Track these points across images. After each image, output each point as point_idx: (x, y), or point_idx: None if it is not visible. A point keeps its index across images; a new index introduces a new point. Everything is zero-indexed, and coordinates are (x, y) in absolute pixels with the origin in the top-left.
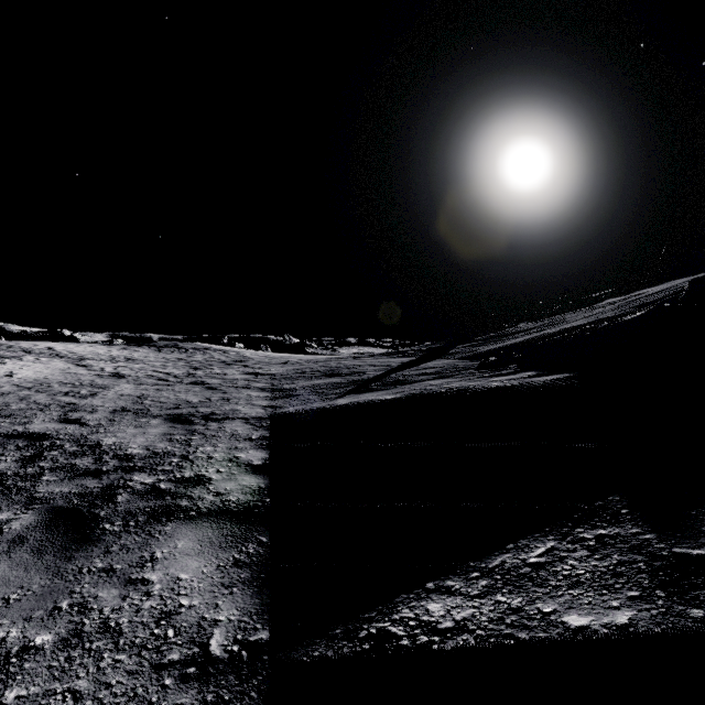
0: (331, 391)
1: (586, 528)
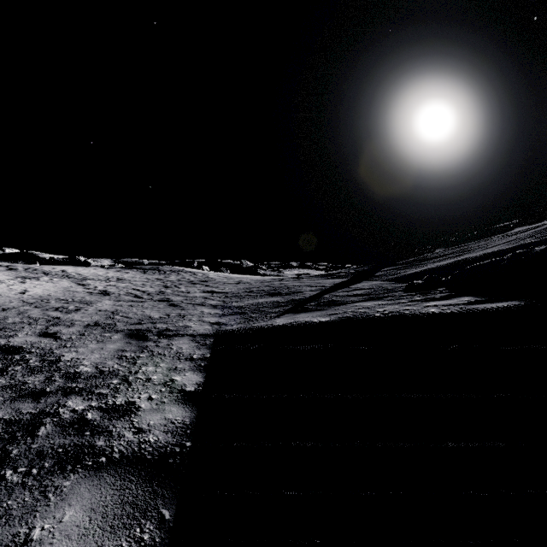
0: (271, 310)
1: None
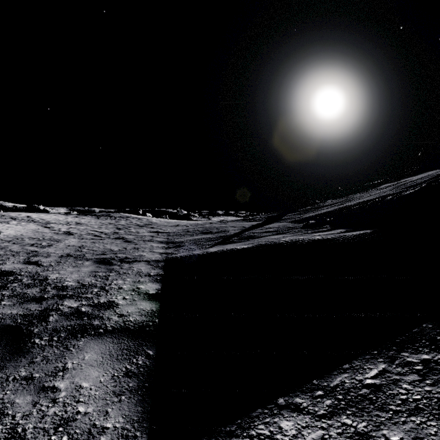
0: (205, 243)
1: (410, 352)
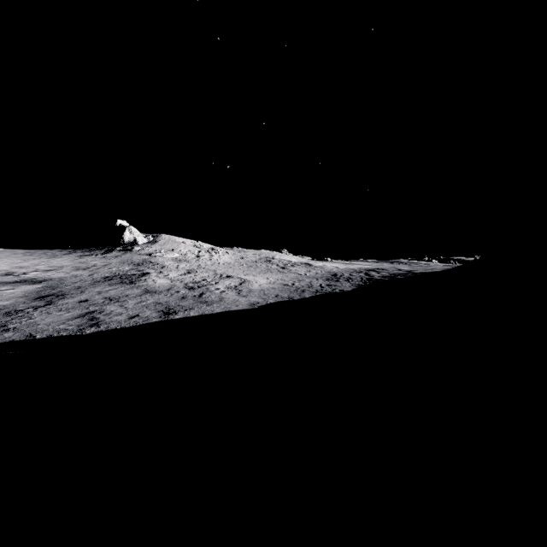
0: None
1: None
